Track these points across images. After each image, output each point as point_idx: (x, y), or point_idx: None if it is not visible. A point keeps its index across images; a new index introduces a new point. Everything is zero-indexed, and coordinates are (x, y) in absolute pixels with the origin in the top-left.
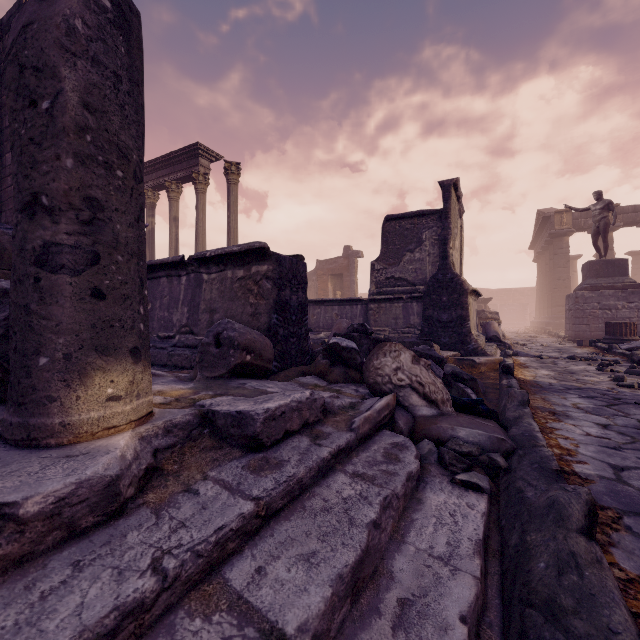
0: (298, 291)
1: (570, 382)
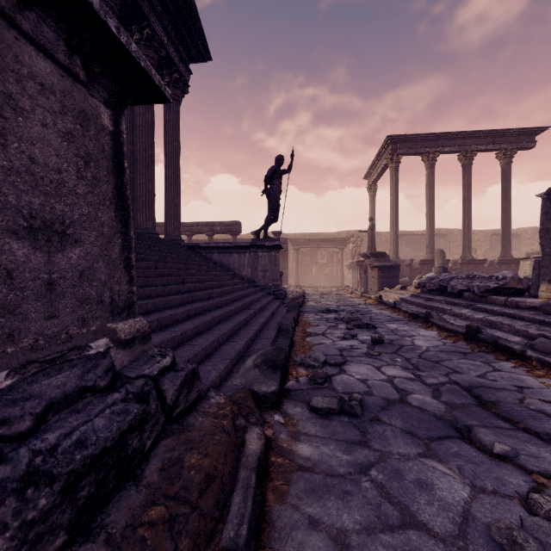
0: None
1: None
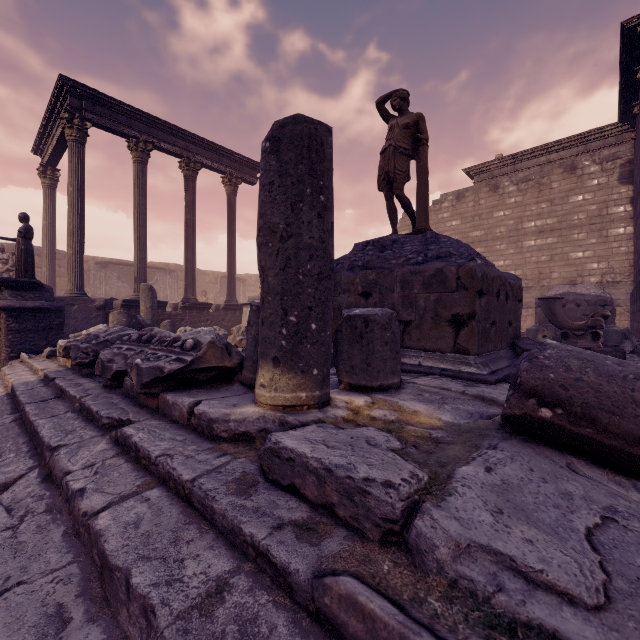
0: None
1: None
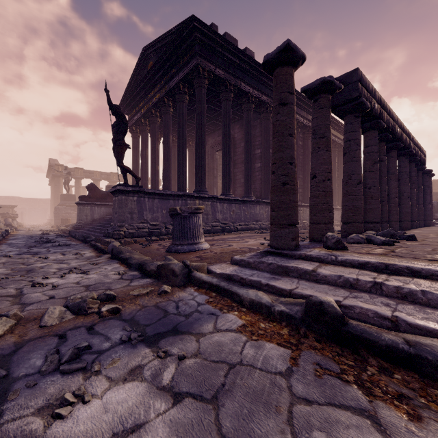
0: None
1: (28, 234)
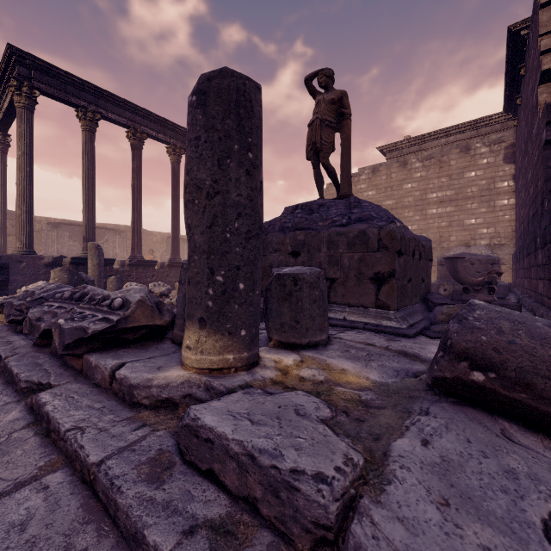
0: None
1: None
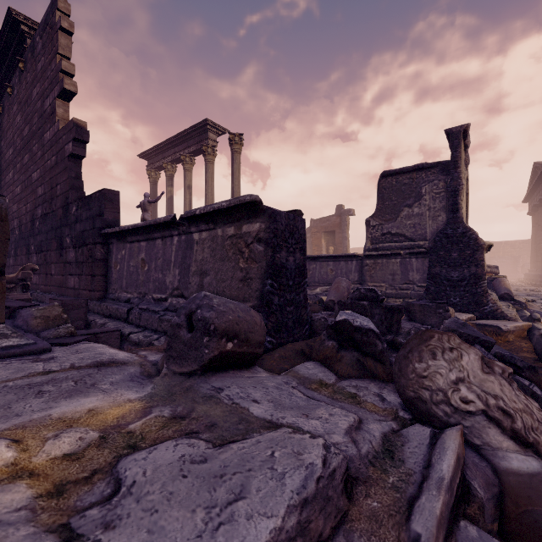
0: (295, 251)
1: None
